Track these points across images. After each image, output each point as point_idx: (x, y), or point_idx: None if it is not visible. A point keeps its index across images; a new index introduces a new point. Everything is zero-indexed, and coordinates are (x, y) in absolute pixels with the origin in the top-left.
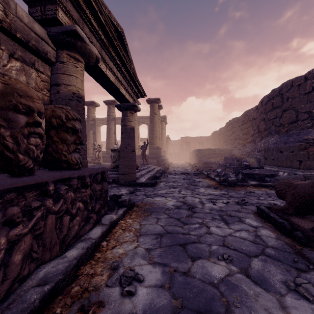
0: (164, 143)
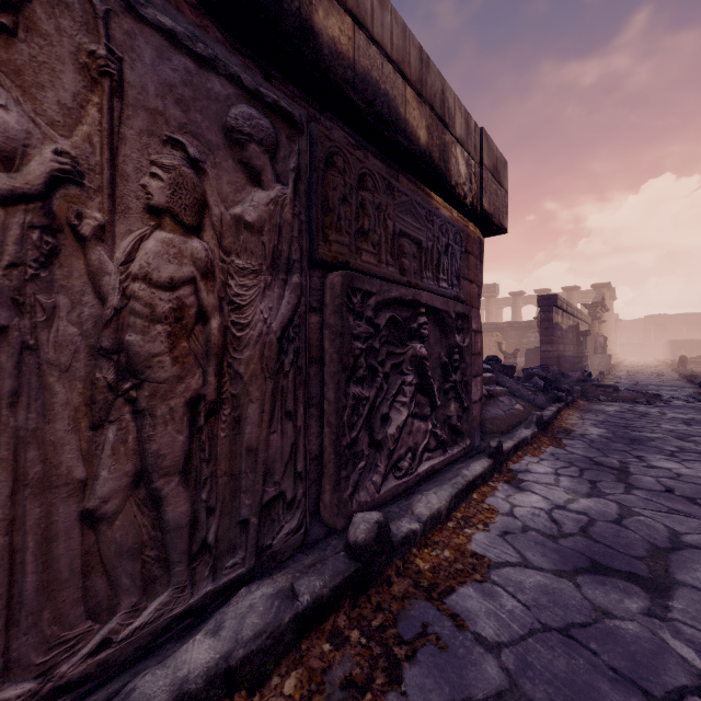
0: (612, 330)
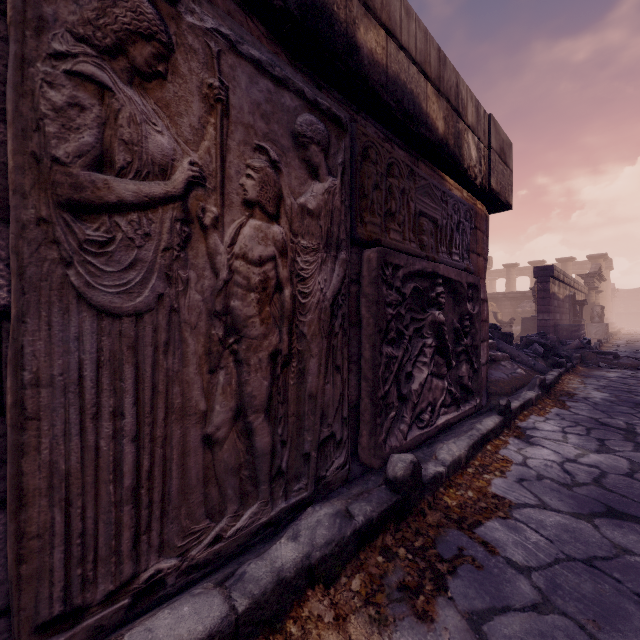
0: (608, 299)
